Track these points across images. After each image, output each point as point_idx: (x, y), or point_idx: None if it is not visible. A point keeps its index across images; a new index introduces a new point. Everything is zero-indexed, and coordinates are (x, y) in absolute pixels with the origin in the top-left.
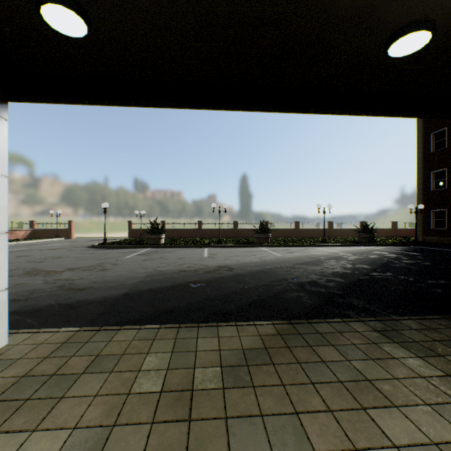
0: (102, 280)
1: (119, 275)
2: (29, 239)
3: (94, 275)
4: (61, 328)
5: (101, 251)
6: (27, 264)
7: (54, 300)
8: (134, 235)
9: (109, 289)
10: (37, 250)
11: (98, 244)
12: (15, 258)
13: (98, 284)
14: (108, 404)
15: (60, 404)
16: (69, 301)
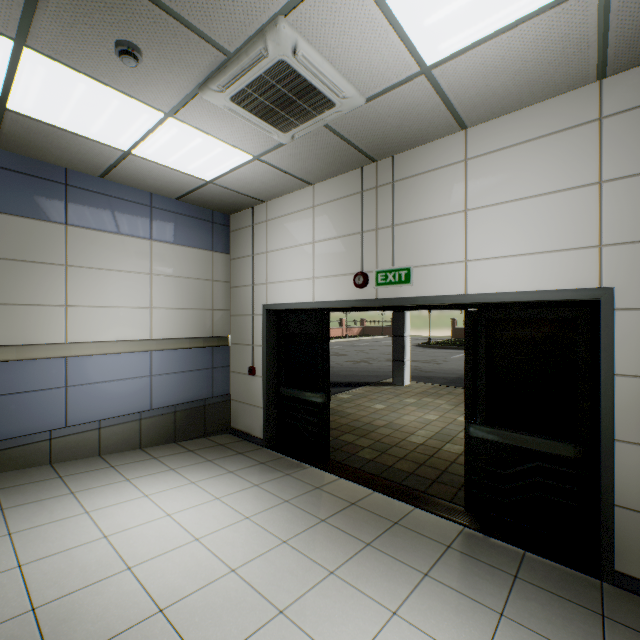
0: (439, 369)
1: (450, 368)
2: (363, 336)
3: (432, 366)
4: (428, 383)
5: (428, 350)
6: (381, 355)
7: (416, 374)
8: (458, 335)
9: (446, 374)
10: (377, 346)
11: (422, 343)
12: (370, 351)
13: (437, 371)
14: (458, 400)
15: (441, 397)
16: (424, 375)
